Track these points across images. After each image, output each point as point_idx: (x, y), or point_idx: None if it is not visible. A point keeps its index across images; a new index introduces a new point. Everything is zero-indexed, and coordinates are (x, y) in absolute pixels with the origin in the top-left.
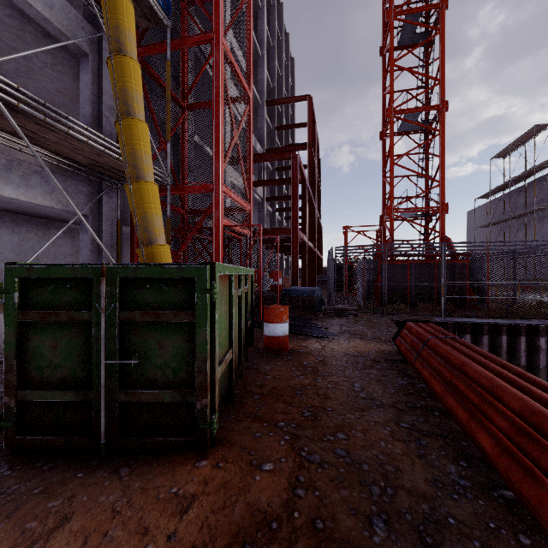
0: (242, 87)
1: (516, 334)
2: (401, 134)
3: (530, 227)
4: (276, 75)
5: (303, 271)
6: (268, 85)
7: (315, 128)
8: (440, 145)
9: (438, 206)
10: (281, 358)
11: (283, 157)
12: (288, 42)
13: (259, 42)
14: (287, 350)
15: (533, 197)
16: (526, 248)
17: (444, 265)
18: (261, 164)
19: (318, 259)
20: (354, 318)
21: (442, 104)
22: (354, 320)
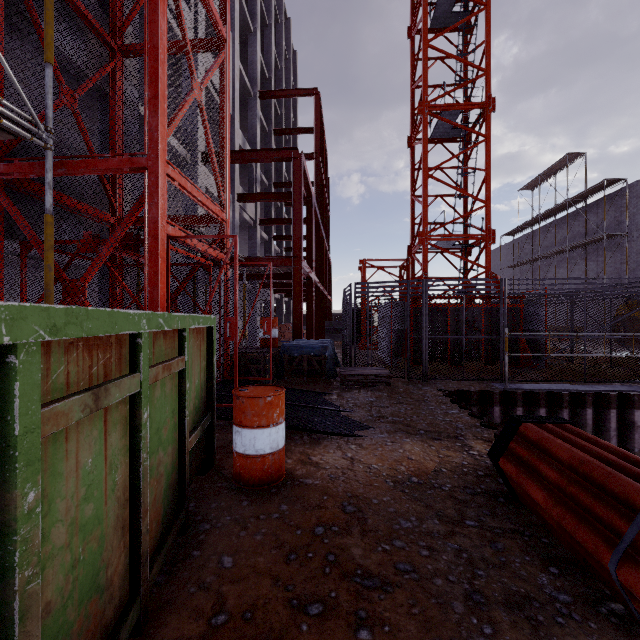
0: (211, 18)
1: (605, 406)
2: (434, 141)
3: (560, 268)
4: (273, 64)
5: (309, 318)
6: (263, 74)
7: (323, 135)
8: (486, 155)
9: (484, 234)
10: (266, 511)
11: (281, 157)
12: (289, 28)
13: (250, 12)
14: (280, 480)
15: (563, 235)
16: (607, 288)
17: (505, 309)
18: (253, 175)
19: (327, 301)
20: (385, 388)
21: (488, 101)
22: (386, 393)
